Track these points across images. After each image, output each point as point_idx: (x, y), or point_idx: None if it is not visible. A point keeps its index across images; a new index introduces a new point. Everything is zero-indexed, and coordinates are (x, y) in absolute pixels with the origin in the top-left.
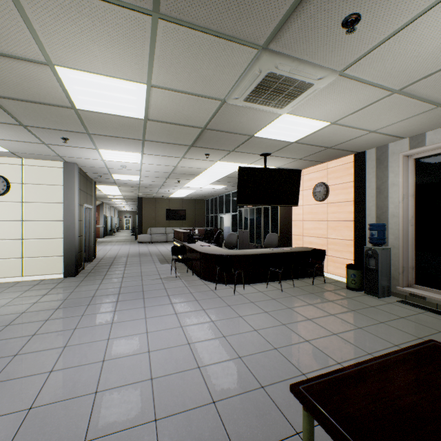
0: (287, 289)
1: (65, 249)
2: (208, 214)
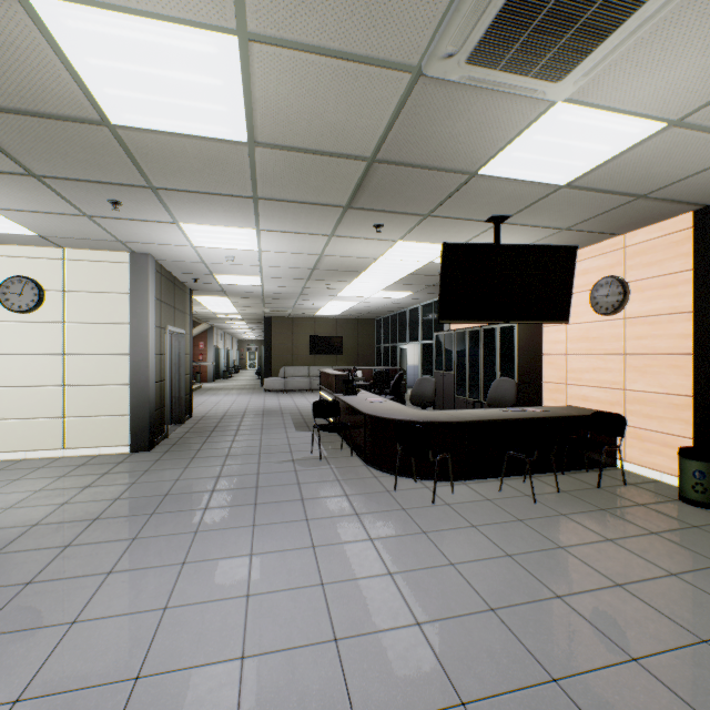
0: (545, 497)
1: (133, 403)
2: (380, 344)
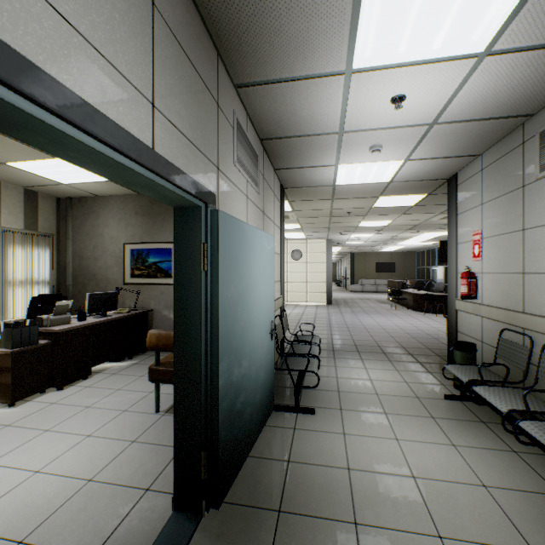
0: None
1: (327, 289)
2: (419, 266)
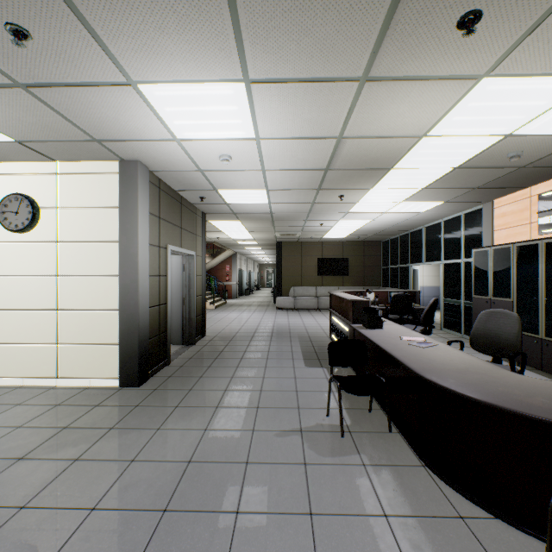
0: None
1: (122, 331)
2: (386, 265)
